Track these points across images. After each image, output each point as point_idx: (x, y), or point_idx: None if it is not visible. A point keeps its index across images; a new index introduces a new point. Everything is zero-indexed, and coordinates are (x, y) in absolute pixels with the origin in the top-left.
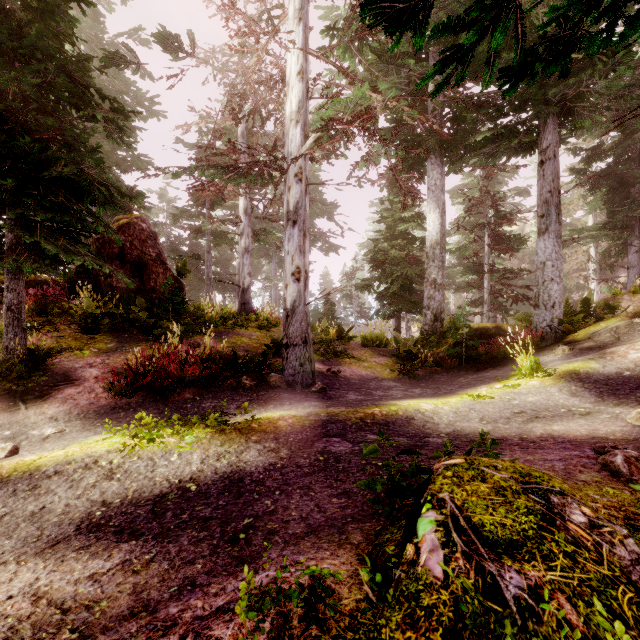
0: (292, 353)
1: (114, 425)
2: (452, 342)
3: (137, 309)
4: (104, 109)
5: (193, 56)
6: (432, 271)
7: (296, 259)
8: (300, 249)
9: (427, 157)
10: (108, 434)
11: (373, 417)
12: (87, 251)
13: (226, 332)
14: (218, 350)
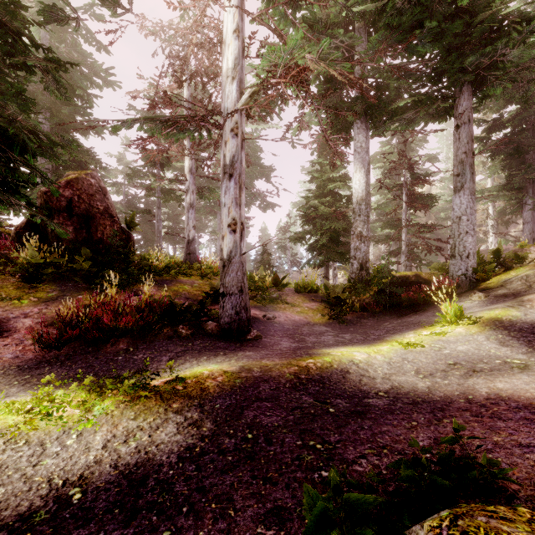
0: (228, 302)
1: (32, 383)
2: (377, 289)
3: (81, 259)
4: (38, 58)
5: (131, 12)
6: (358, 225)
7: (232, 211)
8: (236, 201)
9: (353, 122)
10: (18, 398)
11: (308, 372)
12: (29, 202)
13: (169, 280)
14: (156, 299)
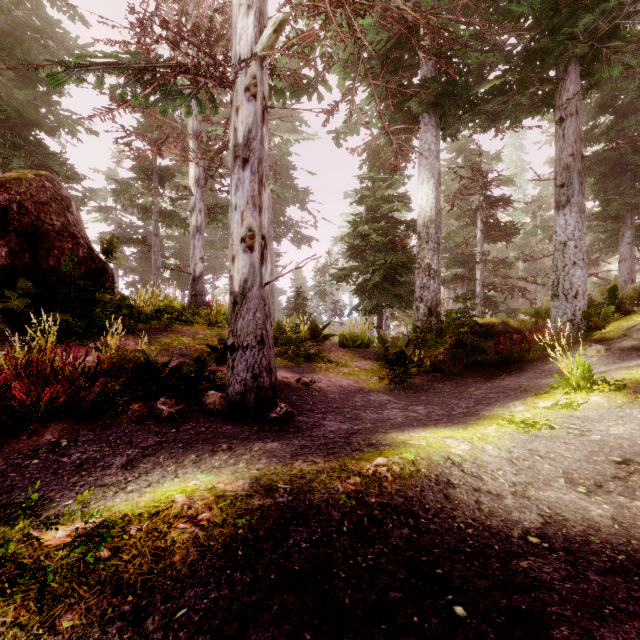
0: (241, 359)
1: None
2: (453, 341)
3: (14, 295)
4: None
5: None
6: (426, 255)
7: (248, 217)
8: (253, 201)
9: (419, 117)
10: None
11: (379, 487)
12: None
13: (160, 329)
14: (122, 356)
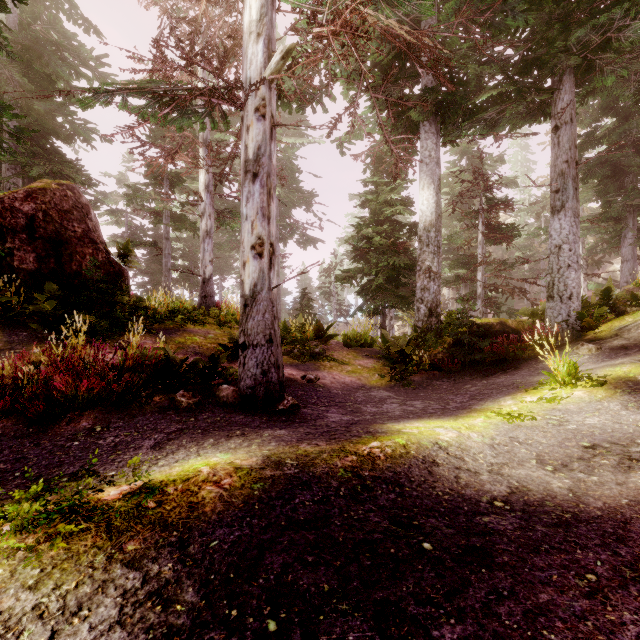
0: (251, 356)
1: None
2: (452, 341)
3: (43, 297)
4: None
5: None
6: (426, 257)
7: (257, 226)
8: (263, 212)
9: (420, 125)
10: None
11: (373, 464)
12: None
13: (174, 329)
14: (144, 353)
